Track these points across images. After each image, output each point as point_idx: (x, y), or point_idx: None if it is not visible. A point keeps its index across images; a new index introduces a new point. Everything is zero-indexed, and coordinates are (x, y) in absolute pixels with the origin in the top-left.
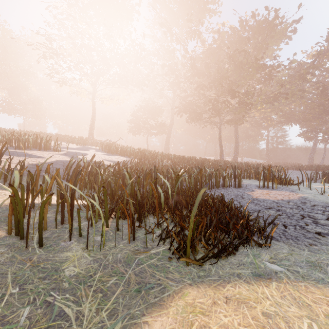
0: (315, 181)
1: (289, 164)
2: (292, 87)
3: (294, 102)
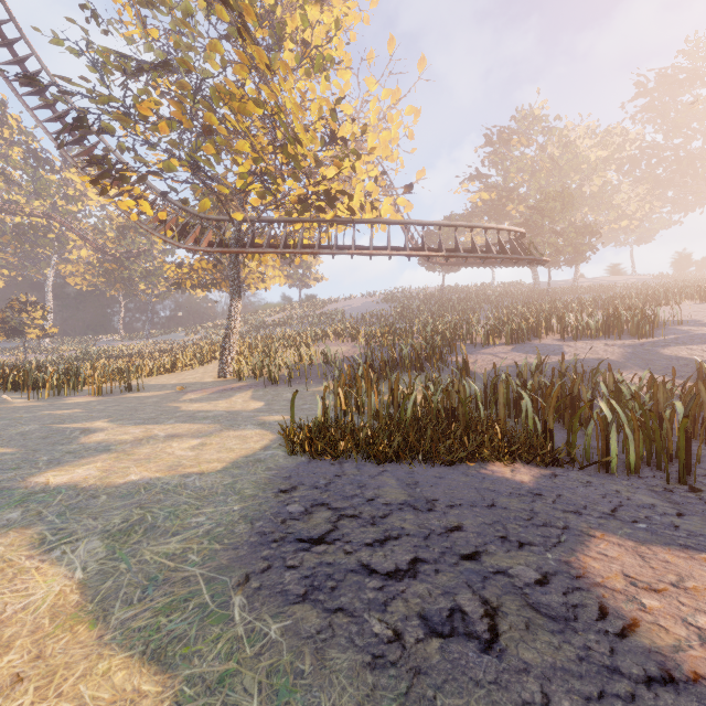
0: None
1: None
2: None
3: None
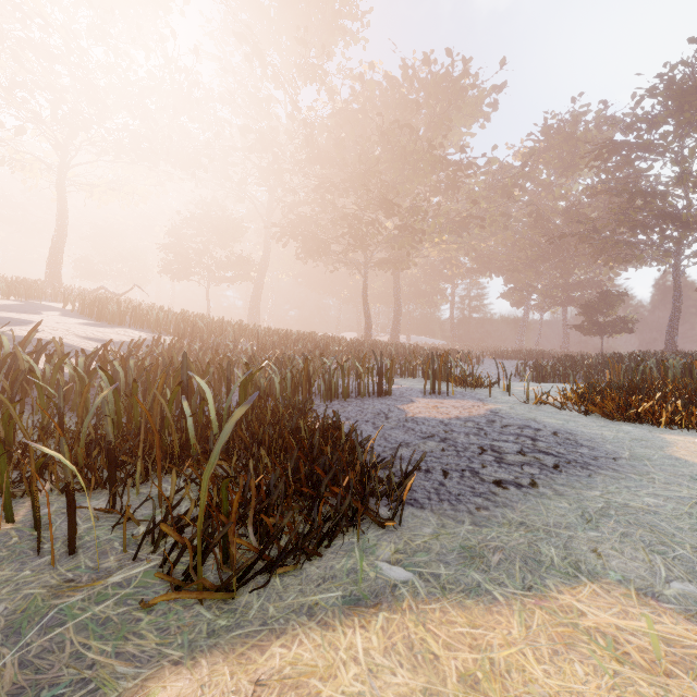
0: (522, 378)
1: (487, 348)
2: (491, 207)
3: (495, 235)
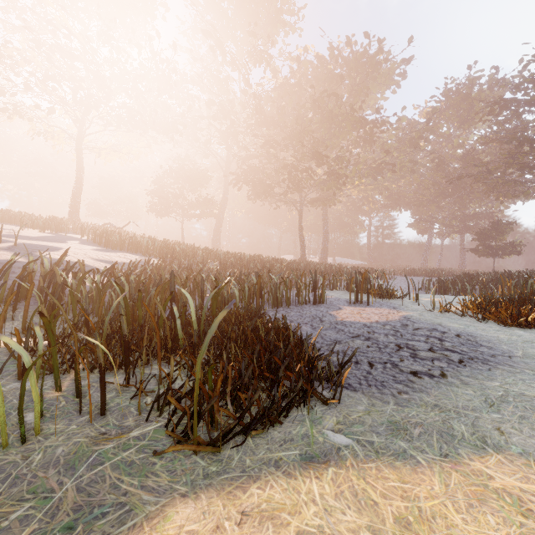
0: (427, 291)
1: (398, 267)
2: (401, 155)
3: (404, 178)
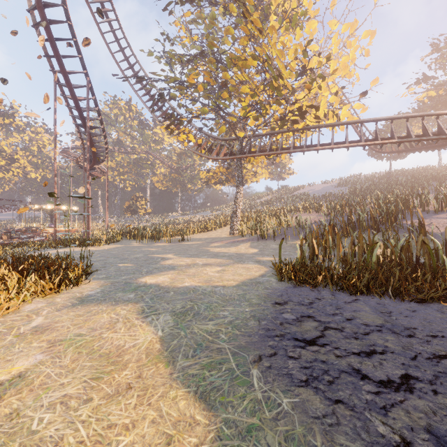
0: None
1: None
2: None
3: None
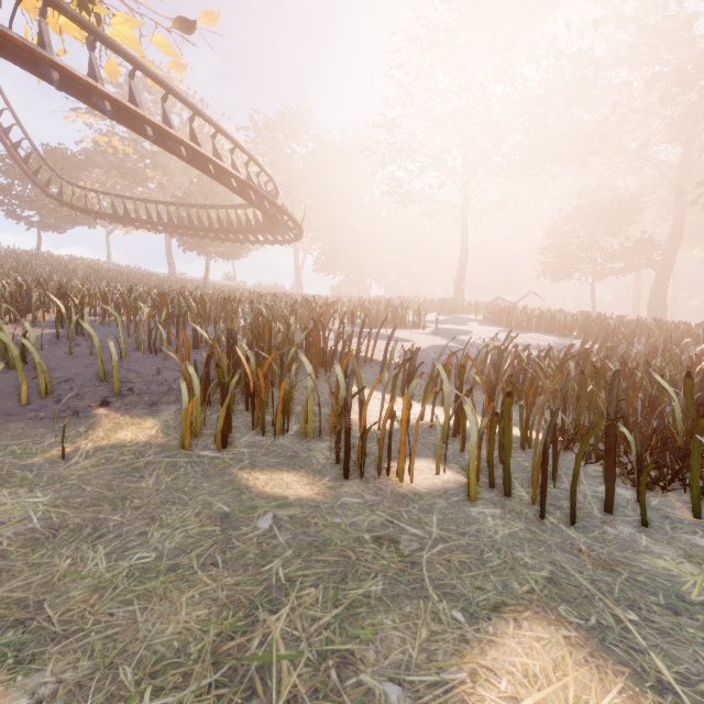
0: None
1: None
2: None
3: None
